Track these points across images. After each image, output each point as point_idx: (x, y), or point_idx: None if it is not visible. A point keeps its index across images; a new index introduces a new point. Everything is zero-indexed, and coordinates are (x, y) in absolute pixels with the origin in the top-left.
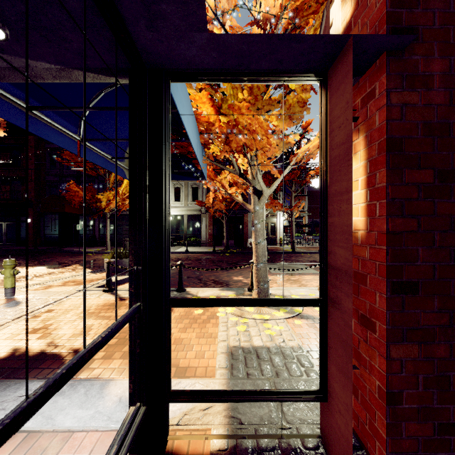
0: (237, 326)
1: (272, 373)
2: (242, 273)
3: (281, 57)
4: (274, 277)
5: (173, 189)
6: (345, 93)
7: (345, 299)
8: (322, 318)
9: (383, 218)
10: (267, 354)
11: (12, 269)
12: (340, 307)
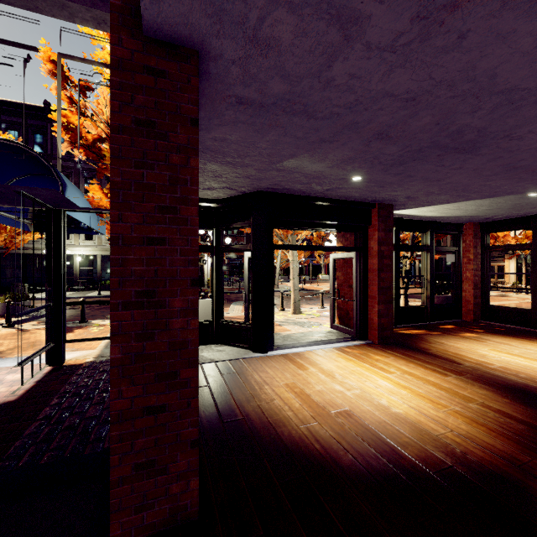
0: None
1: None
2: None
3: None
4: None
5: None
6: None
7: None
8: None
9: None
10: None
11: None
12: None
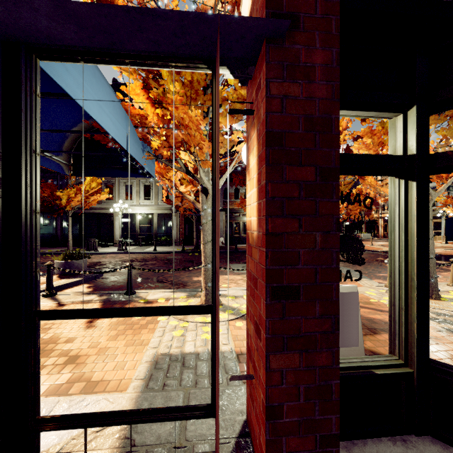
0: (174, 331)
1: (191, 382)
2: None
3: (154, 37)
4: (235, 277)
5: (142, 187)
6: (218, 80)
7: (218, 308)
8: (213, 327)
9: (264, 218)
10: (194, 361)
11: None
12: (217, 316)
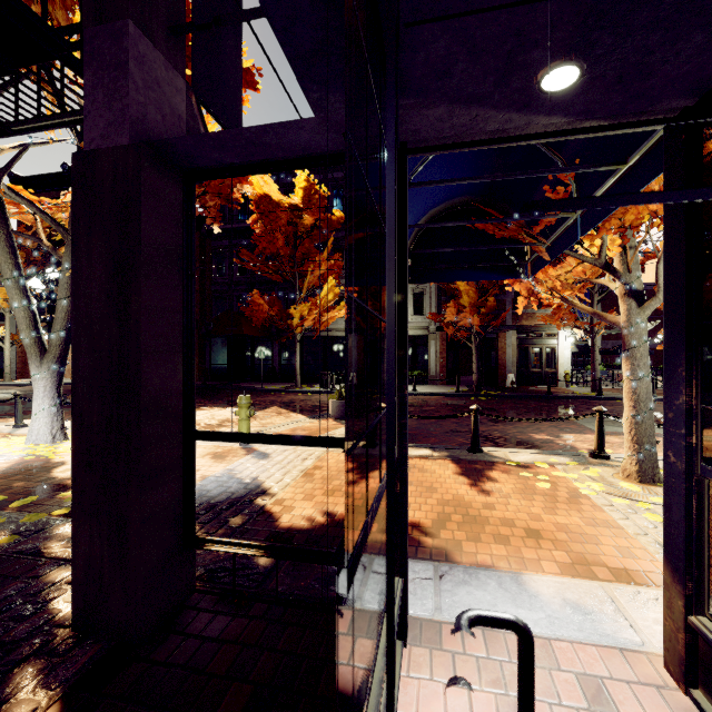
0: (642, 513)
1: None
2: (541, 429)
3: None
4: (608, 438)
5: None
6: None
7: None
8: None
9: None
10: None
11: (248, 408)
12: None
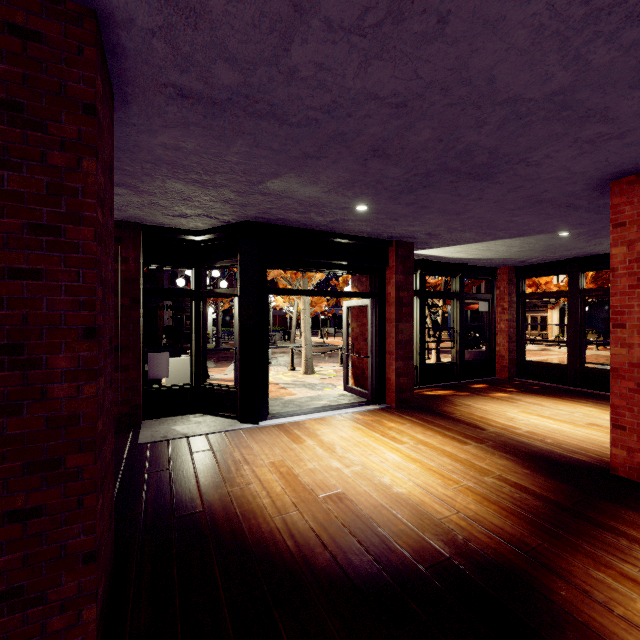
0: None
1: None
2: None
3: None
4: None
5: None
6: None
7: None
8: None
9: None
10: None
11: None
12: None
